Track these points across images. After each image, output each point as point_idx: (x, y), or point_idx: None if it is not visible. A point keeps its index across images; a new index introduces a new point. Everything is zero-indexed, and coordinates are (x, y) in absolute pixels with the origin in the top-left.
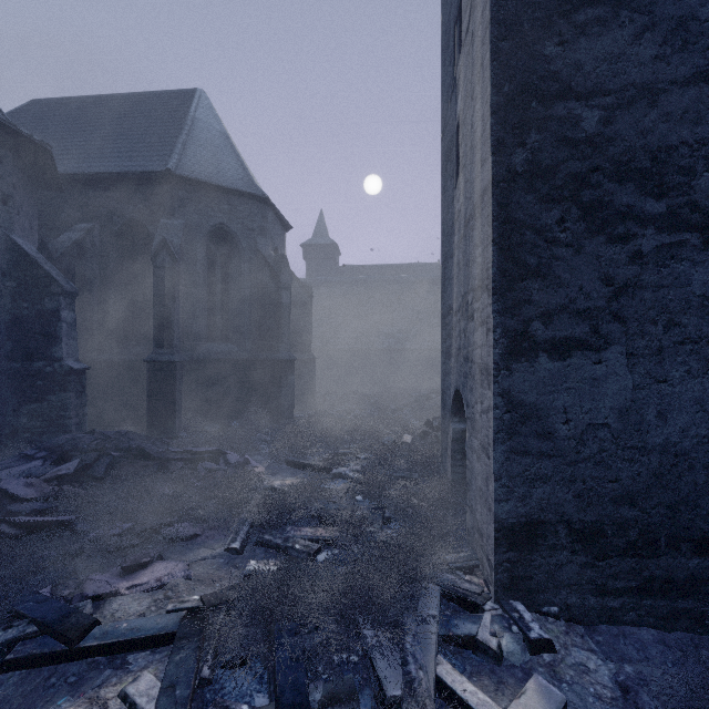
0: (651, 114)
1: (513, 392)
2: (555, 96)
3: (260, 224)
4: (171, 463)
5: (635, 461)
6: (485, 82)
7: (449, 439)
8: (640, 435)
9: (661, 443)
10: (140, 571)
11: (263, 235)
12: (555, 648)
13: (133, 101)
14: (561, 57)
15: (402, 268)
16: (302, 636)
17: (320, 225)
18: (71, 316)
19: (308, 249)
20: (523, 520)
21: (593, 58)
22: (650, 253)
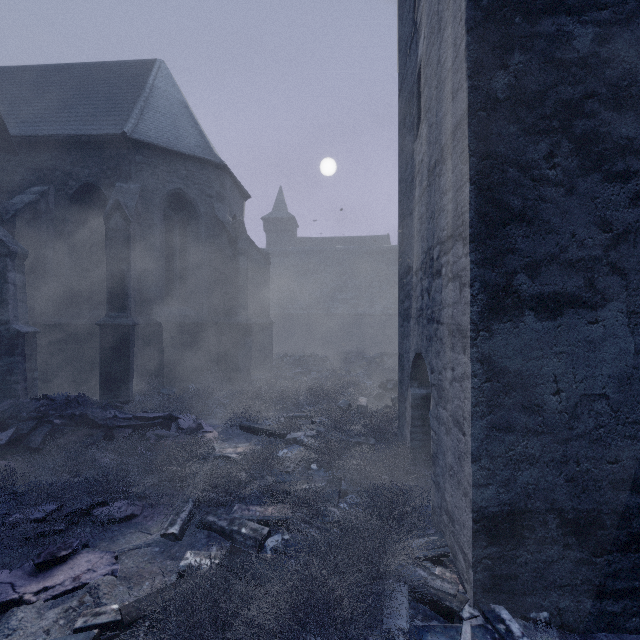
0: None
1: (494, 357)
2: (542, 10)
3: (218, 190)
4: (117, 431)
5: (638, 438)
6: None
7: (407, 404)
8: None
9: None
10: (57, 566)
11: (220, 201)
12: None
13: (93, 69)
14: None
15: (355, 240)
16: None
17: (280, 200)
18: (20, 278)
19: (268, 222)
20: (506, 508)
21: None
22: None
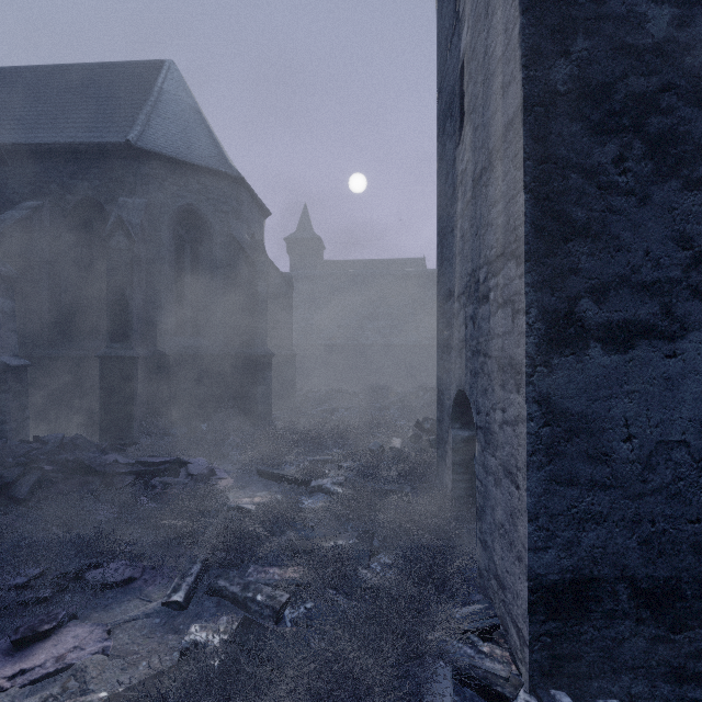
0: None
1: (554, 397)
2: None
3: (235, 206)
4: (117, 478)
5: None
6: None
7: (448, 448)
8: None
9: None
10: (38, 643)
11: (237, 219)
12: None
13: (94, 71)
14: None
15: (387, 263)
16: None
17: (304, 219)
18: (8, 304)
19: (292, 243)
20: (568, 576)
21: None
22: None
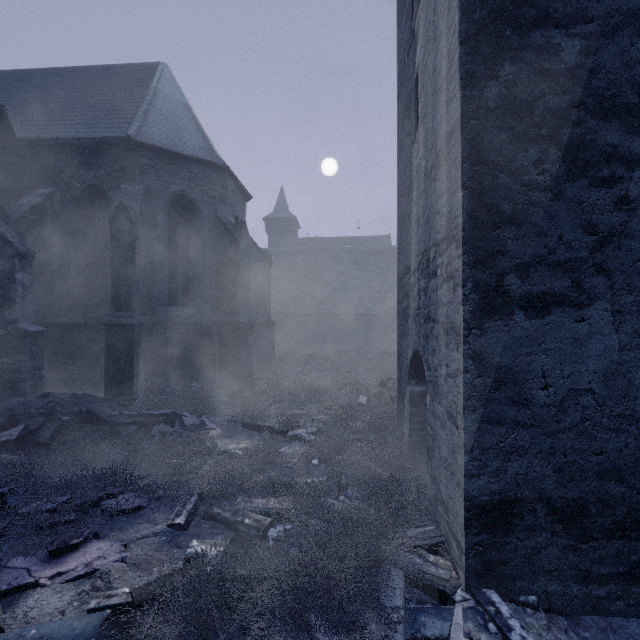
0: (639, 43)
1: (485, 354)
2: (531, 24)
3: (221, 192)
4: (123, 427)
5: (622, 431)
6: (452, 12)
7: (406, 401)
8: (628, 402)
9: None
10: (69, 553)
11: (223, 203)
12: None
13: (97, 73)
14: None
15: (356, 240)
16: None
17: (281, 200)
18: (27, 278)
19: (270, 223)
20: (497, 497)
21: None
22: (638, 198)
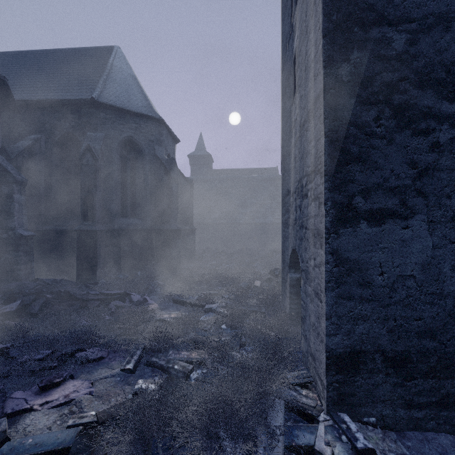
0: (446, 37)
1: (340, 251)
2: (372, 23)
3: (157, 137)
4: (89, 302)
5: (434, 304)
6: (318, 14)
7: (287, 284)
8: (438, 284)
9: (454, 290)
10: (53, 389)
11: (159, 145)
12: None
13: (71, 53)
14: None
15: (253, 171)
16: (174, 450)
17: (200, 142)
18: (22, 198)
19: (192, 158)
20: (348, 350)
21: None
22: (446, 143)
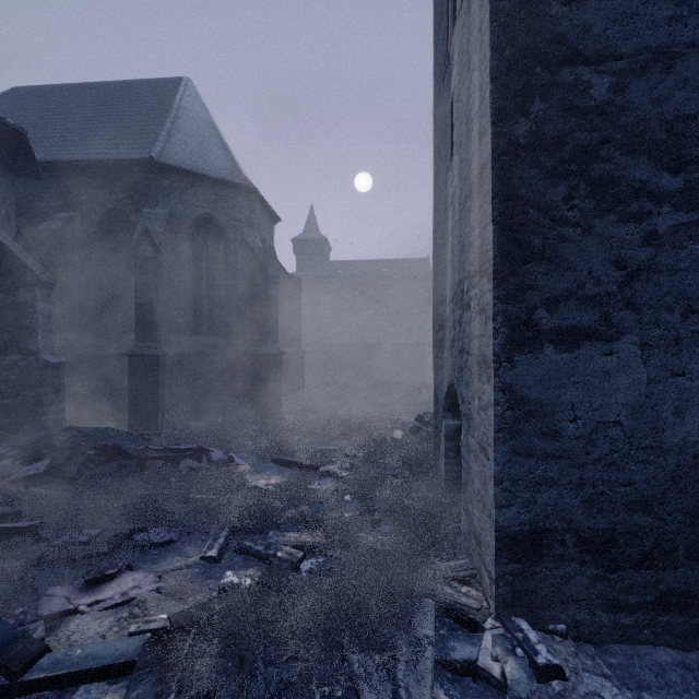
0: (667, 80)
1: (515, 387)
2: (561, 61)
3: (248, 215)
4: (149, 462)
5: (650, 462)
6: (484, 47)
7: (442, 436)
8: (656, 434)
9: (679, 443)
10: (105, 583)
11: (250, 226)
12: (565, 675)
13: (117, 89)
14: (567, 17)
15: (392, 263)
16: (280, 665)
17: (311, 220)
18: (48, 308)
19: (299, 244)
20: (527, 528)
21: (603, 18)
22: (666, 233)
